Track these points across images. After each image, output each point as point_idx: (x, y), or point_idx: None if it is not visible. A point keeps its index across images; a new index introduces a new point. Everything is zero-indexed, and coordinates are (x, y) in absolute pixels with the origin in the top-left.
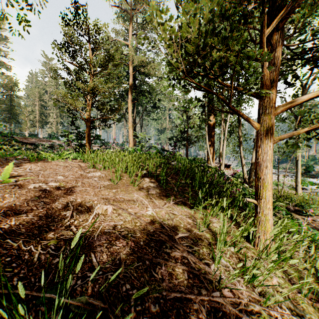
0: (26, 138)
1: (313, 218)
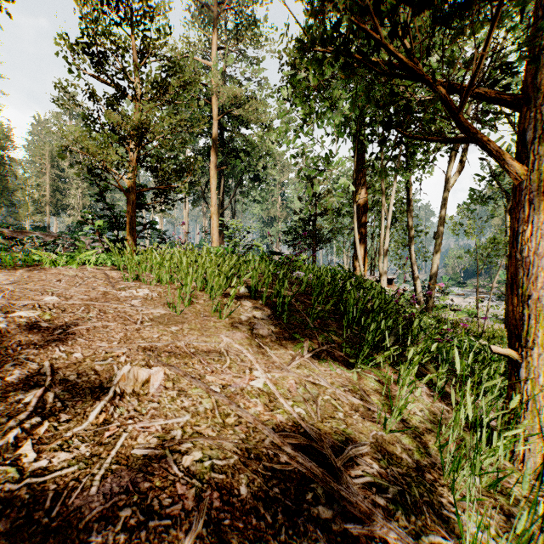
0: (25, 232)
1: None
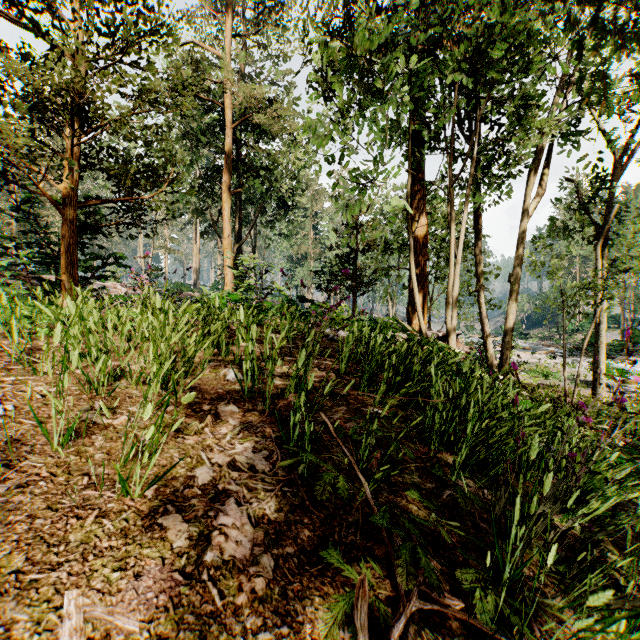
0: None
1: None
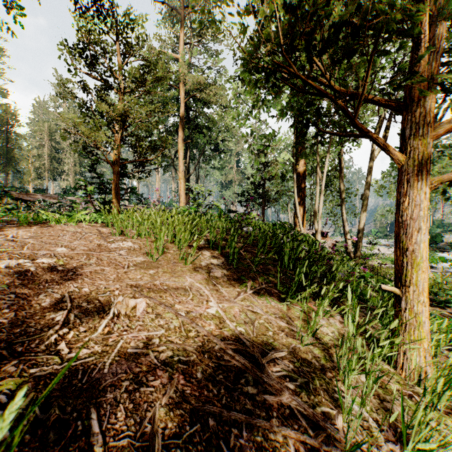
0: (29, 194)
1: (451, 310)
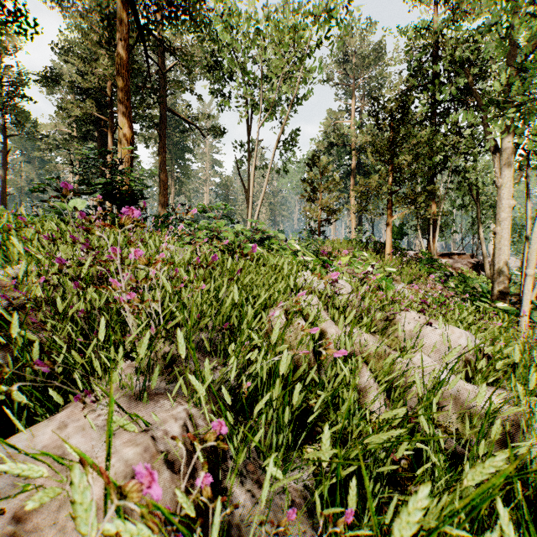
0: None
1: None
